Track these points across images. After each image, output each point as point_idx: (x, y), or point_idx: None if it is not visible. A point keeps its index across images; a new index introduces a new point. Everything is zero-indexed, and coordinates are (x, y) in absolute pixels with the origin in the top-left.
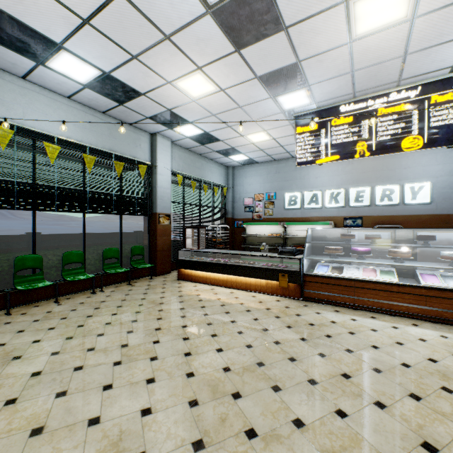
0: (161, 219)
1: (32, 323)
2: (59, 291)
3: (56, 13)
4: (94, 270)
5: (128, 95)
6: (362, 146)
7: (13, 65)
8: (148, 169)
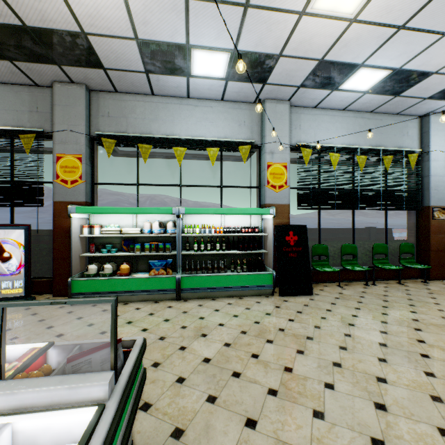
0: (434, 213)
1: (335, 299)
2: (336, 277)
3: (372, 38)
4: (360, 263)
5: (411, 83)
6: None
7: (312, 100)
8: (418, 157)
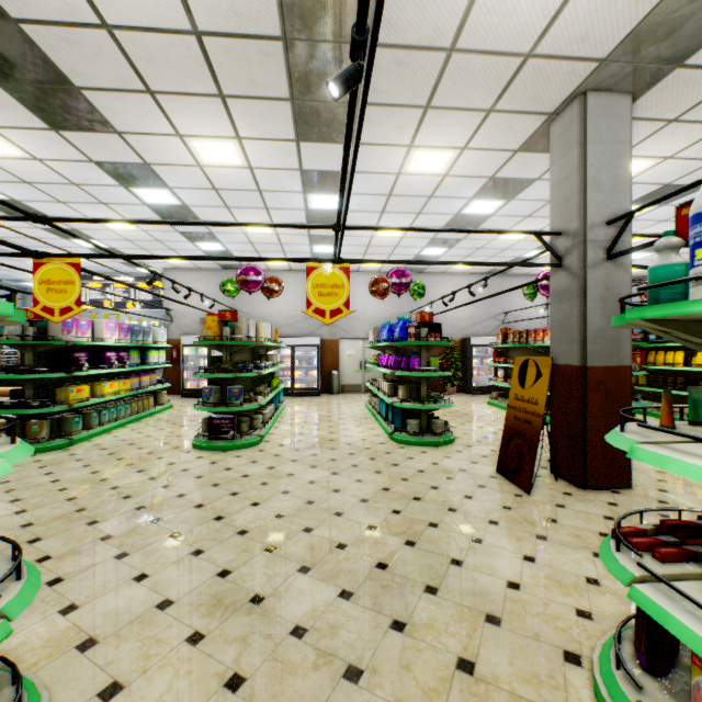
0: None
1: None
2: None
3: None
4: None
5: None
6: (108, 303)
7: None
8: None
